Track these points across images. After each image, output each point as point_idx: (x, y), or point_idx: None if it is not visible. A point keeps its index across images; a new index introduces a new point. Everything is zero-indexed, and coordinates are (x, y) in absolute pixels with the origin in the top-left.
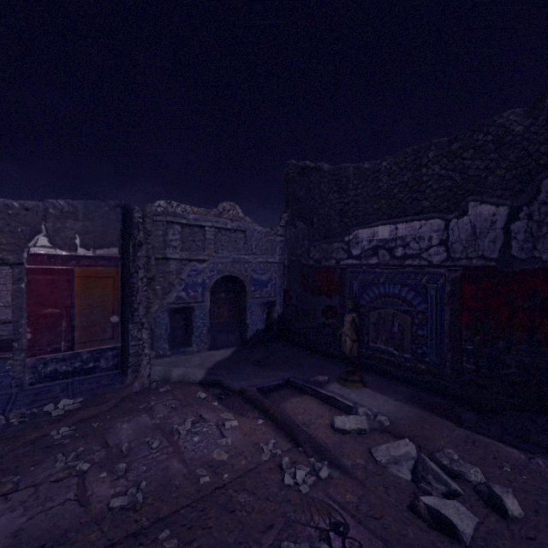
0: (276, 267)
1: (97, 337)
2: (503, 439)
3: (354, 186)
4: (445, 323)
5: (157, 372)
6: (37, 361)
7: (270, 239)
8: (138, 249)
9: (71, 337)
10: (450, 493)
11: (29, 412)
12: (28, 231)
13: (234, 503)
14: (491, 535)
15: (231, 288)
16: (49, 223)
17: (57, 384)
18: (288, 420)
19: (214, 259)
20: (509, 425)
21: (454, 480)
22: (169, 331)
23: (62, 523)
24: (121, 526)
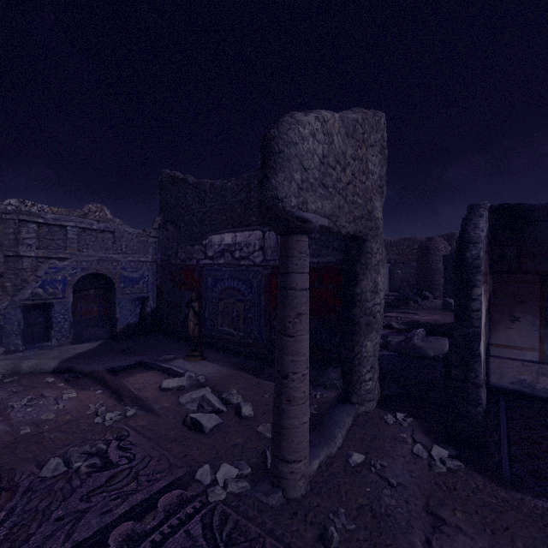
0: (149, 266)
1: None
2: None
3: (210, 199)
4: (262, 307)
5: (5, 365)
6: None
7: (142, 240)
8: None
9: None
10: (215, 411)
11: None
12: None
13: (45, 438)
14: (225, 427)
15: (101, 286)
16: None
17: None
18: (120, 386)
19: (77, 258)
20: None
21: (226, 405)
22: (22, 327)
23: None
24: None
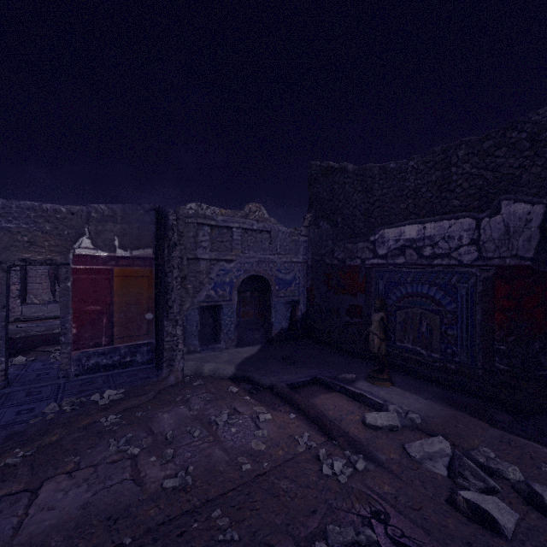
0: (300, 267)
1: (133, 333)
2: (540, 440)
3: (379, 186)
4: (476, 323)
5: (190, 366)
6: (81, 354)
7: (294, 239)
8: (172, 250)
9: (111, 333)
10: (489, 489)
11: (78, 400)
12: (73, 234)
13: (277, 488)
14: (532, 531)
15: (256, 288)
16: (91, 226)
17: (99, 376)
18: (320, 415)
19: (241, 259)
20: (545, 427)
21: (491, 478)
22: (199, 328)
23: (123, 499)
24: (175, 504)
